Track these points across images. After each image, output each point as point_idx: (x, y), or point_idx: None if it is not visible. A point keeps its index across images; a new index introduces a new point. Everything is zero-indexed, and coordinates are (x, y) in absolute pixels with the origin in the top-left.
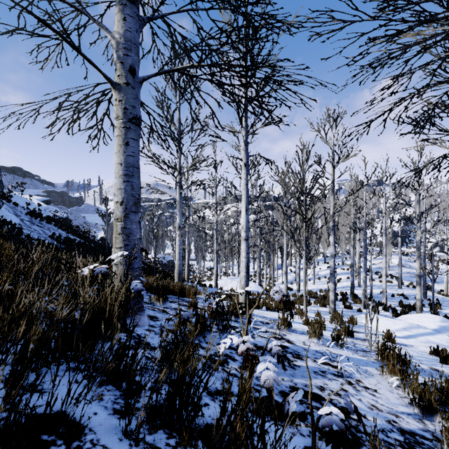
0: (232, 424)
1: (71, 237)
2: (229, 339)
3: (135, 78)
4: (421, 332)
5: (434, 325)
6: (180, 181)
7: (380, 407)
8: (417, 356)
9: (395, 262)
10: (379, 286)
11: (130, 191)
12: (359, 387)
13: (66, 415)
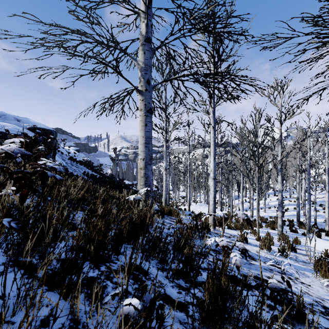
0: (219, 278)
1: (94, 174)
2: (213, 239)
3: (150, 85)
4: None
5: None
6: (166, 137)
7: (311, 294)
8: None
9: None
10: (323, 216)
11: (148, 152)
12: (297, 281)
13: (138, 266)
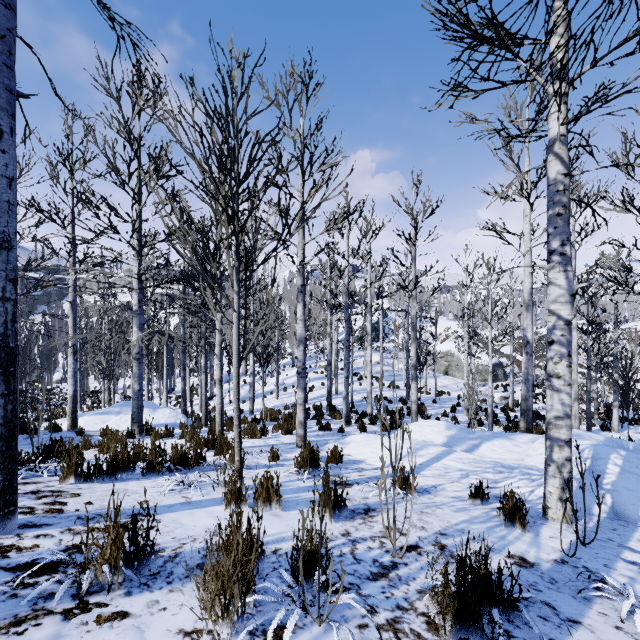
0: None
1: None
2: None
3: None
4: (434, 455)
5: (442, 436)
6: None
7: None
8: (466, 522)
9: (373, 360)
10: (360, 391)
11: None
12: None
13: None
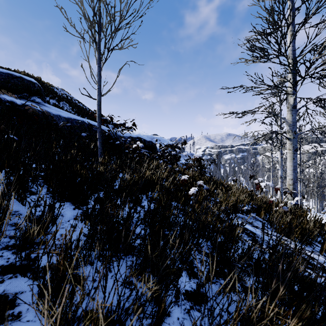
0: None
1: None
2: None
3: (296, 134)
4: None
5: None
6: (281, 150)
7: None
8: None
9: None
10: None
11: (295, 175)
12: None
13: None
